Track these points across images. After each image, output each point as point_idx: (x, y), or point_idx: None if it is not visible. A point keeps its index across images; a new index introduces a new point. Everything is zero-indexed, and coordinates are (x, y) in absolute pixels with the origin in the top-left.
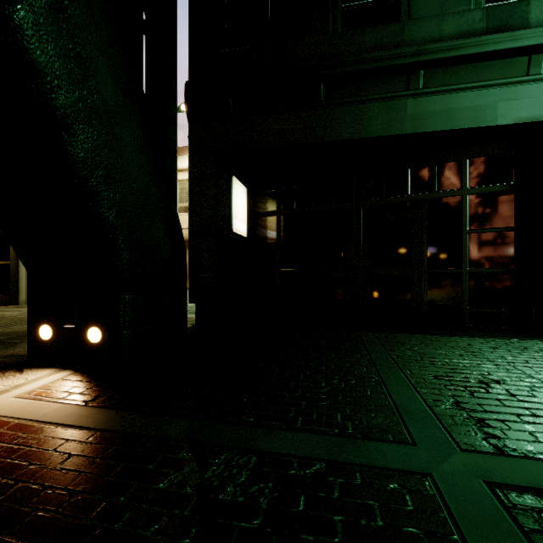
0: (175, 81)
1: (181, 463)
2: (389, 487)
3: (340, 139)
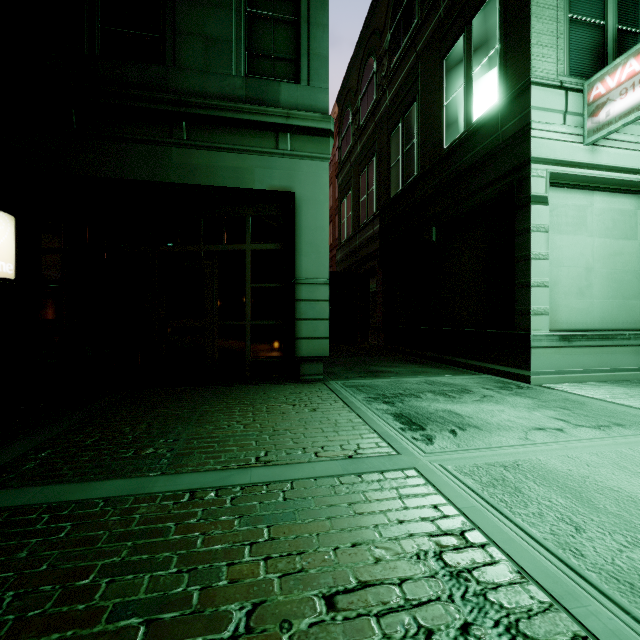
0: None
1: None
2: None
3: (98, 176)
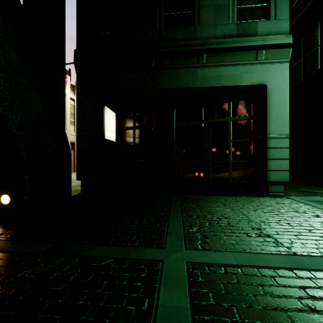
0: (64, 50)
1: (35, 264)
2: (139, 267)
3: (163, 88)
